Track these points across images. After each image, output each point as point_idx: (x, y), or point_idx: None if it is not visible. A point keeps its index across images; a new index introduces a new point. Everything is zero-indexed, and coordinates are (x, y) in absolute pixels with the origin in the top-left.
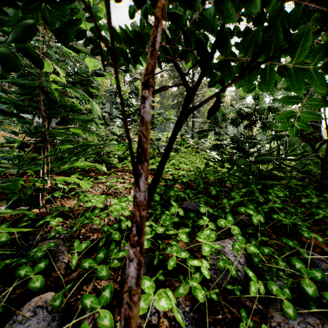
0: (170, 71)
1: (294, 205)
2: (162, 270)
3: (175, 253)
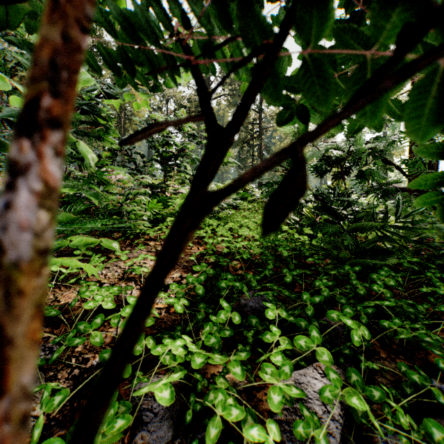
0: (229, 96)
1: (414, 302)
2: (196, 442)
3: (220, 410)
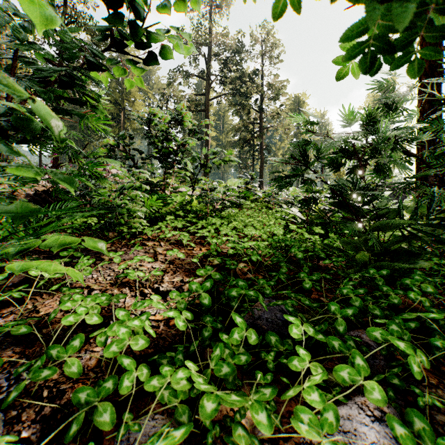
0: (230, 95)
1: None
2: None
3: None
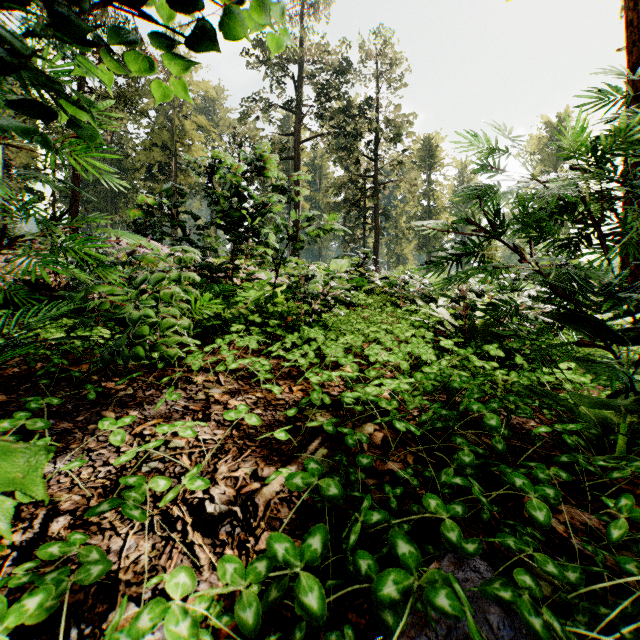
0: (331, 136)
1: None
2: None
3: None
